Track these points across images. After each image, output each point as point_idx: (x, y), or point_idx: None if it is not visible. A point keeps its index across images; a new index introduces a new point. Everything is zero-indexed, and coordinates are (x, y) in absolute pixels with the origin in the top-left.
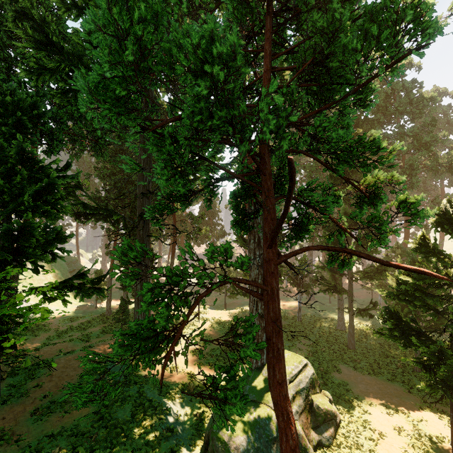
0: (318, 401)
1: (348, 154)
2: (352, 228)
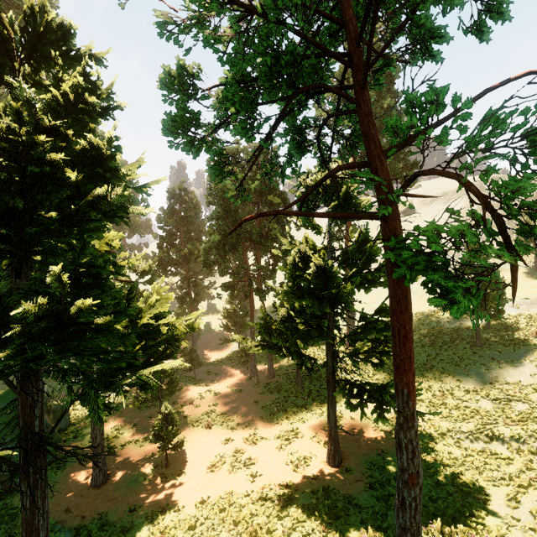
0: (55, 404)
1: None
2: None
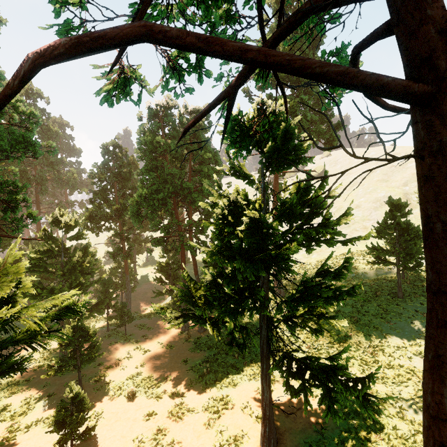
0: None
1: (0, 186)
2: (2, 224)
